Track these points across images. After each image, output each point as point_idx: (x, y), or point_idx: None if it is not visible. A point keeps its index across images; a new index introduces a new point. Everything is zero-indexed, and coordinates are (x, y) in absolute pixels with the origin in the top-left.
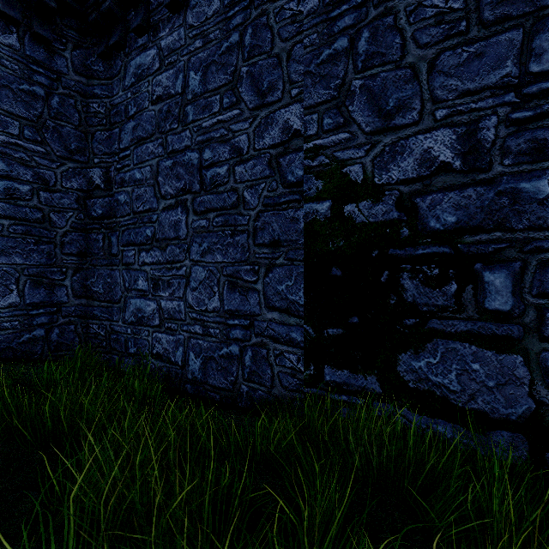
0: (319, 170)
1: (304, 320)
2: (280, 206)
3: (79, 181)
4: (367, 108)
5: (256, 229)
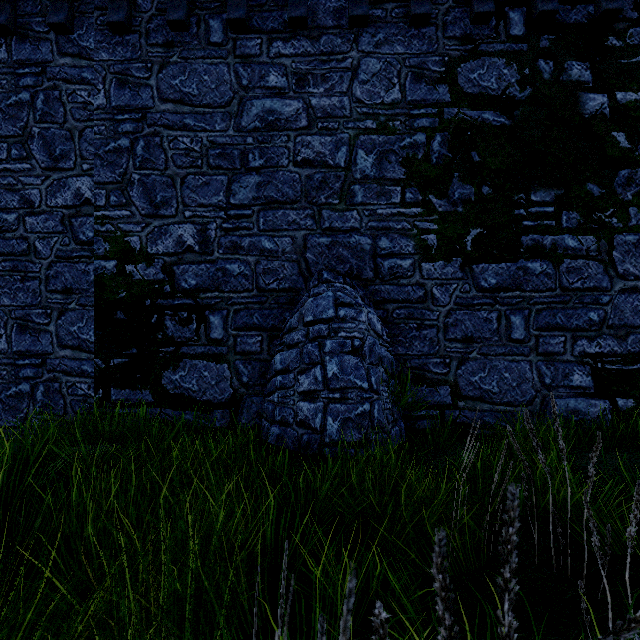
0: (107, 235)
1: (95, 354)
2: (73, 259)
3: None
4: (143, 197)
5: (49, 277)
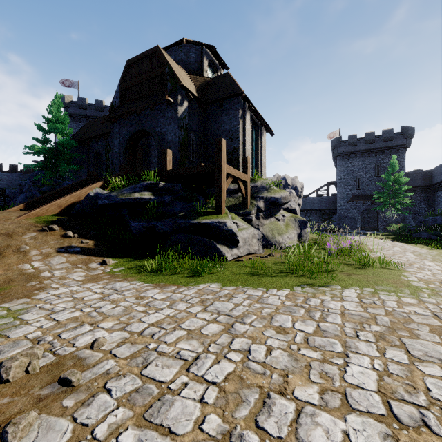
0: None
1: None
2: None
3: (430, 209)
4: None
5: None
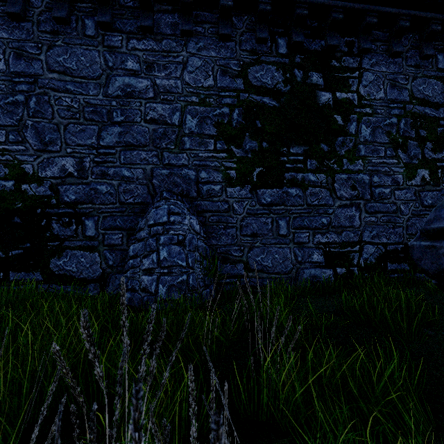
0: (7, 163)
1: None
2: None
3: None
4: (35, 137)
5: None
